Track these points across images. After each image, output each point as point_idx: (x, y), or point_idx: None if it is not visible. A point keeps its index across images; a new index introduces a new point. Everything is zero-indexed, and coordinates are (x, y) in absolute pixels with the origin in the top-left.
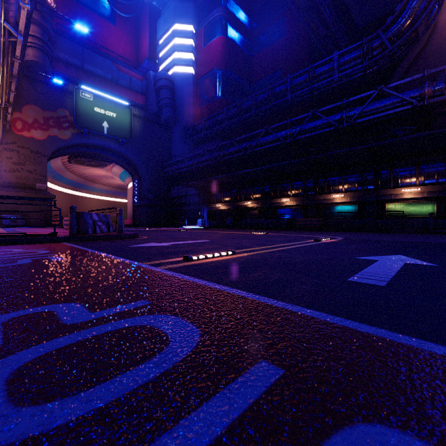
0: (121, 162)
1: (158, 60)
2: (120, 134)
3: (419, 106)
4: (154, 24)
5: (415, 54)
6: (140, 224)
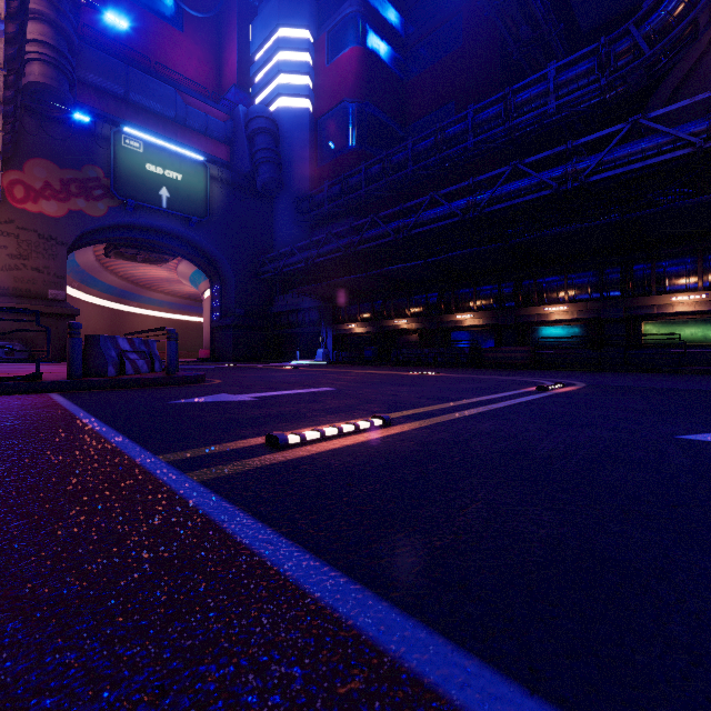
0: (192, 256)
1: (253, 88)
2: (188, 209)
3: (703, 150)
4: (246, 29)
5: (688, 66)
6: (222, 357)
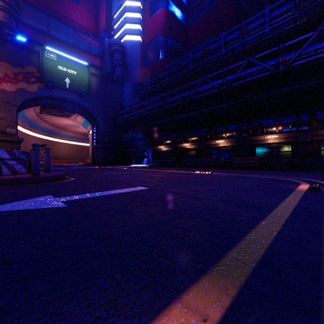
0: (82, 113)
1: (113, 31)
2: (80, 89)
3: None
4: (109, 3)
5: None
6: (97, 162)
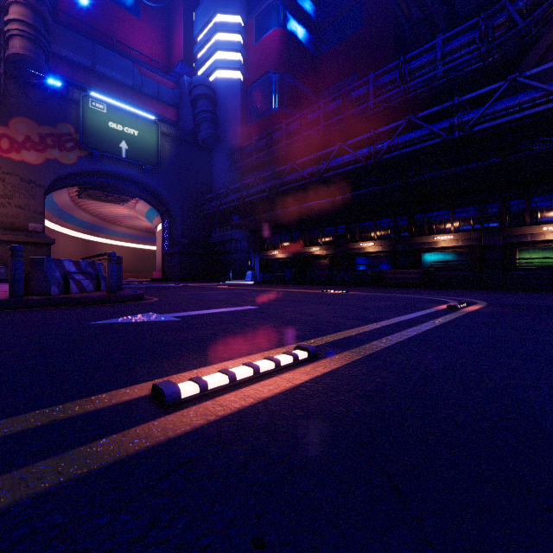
0: (146, 196)
1: (195, 63)
2: (143, 159)
3: None
4: (190, 16)
5: (551, 38)
6: (171, 277)
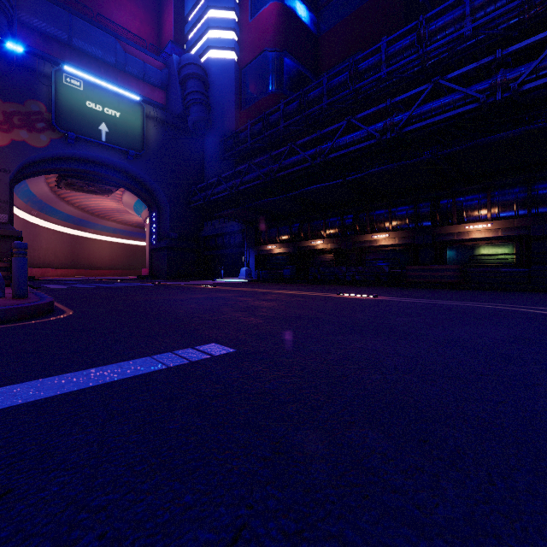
0: (132, 186)
1: (187, 44)
2: (126, 143)
3: None
4: None
5: None
6: (159, 275)
